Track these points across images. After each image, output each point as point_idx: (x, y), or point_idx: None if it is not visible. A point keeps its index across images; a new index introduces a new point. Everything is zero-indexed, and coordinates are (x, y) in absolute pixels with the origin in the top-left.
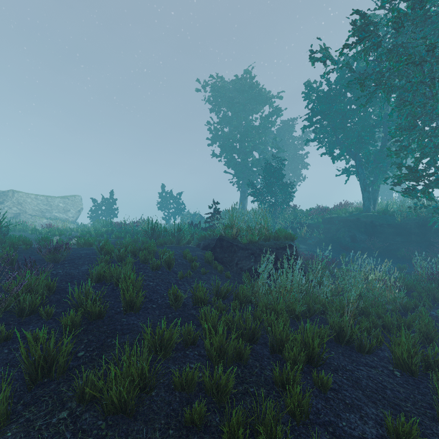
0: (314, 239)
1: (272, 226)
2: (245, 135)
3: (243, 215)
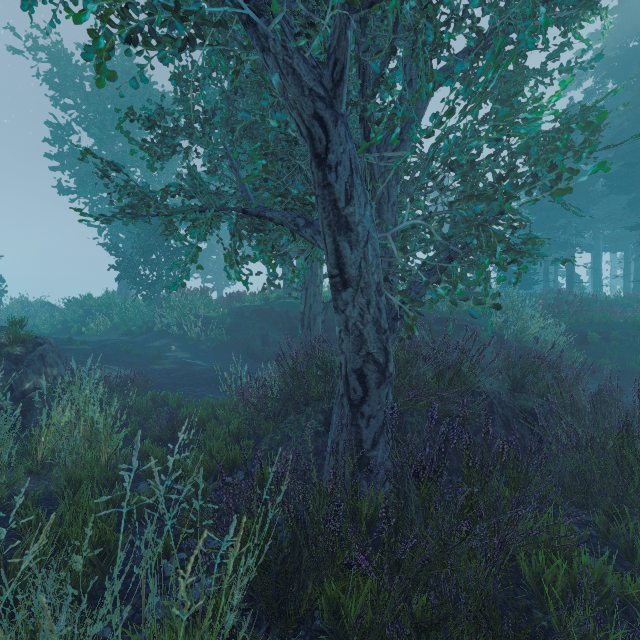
0: (211, 342)
1: (151, 321)
2: (124, 160)
3: (107, 302)
